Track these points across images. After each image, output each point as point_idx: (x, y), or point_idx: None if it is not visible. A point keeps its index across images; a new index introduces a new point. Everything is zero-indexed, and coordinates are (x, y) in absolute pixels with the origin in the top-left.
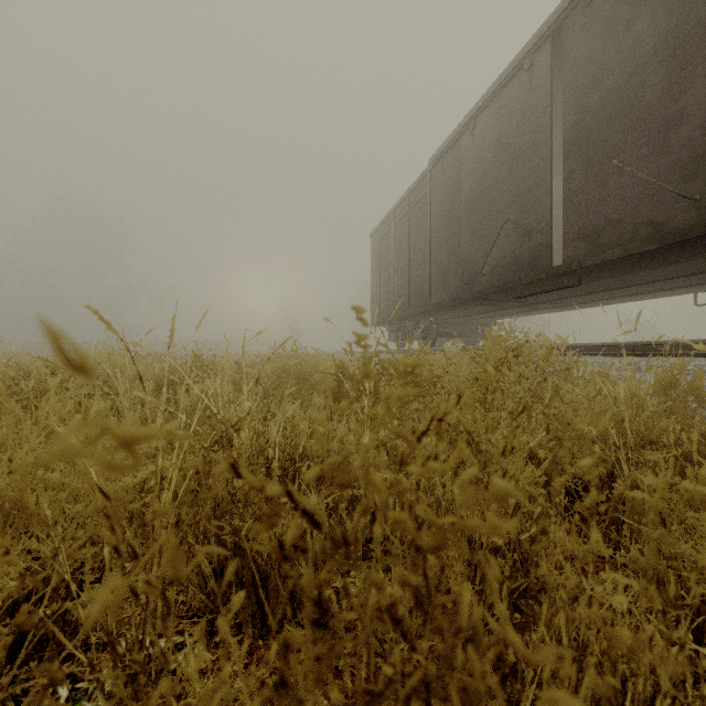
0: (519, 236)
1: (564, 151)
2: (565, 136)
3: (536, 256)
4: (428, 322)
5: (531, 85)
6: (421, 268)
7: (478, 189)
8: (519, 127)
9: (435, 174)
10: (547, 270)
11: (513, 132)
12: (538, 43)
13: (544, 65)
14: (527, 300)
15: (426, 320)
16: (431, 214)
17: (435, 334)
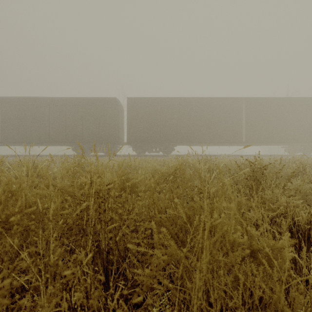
0: None
1: (1, 122)
2: (1, 119)
3: None
4: None
5: None
6: None
7: None
8: None
9: None
10: None
11: None
12: None
13: None
14: None
15: None
16: None
17: None
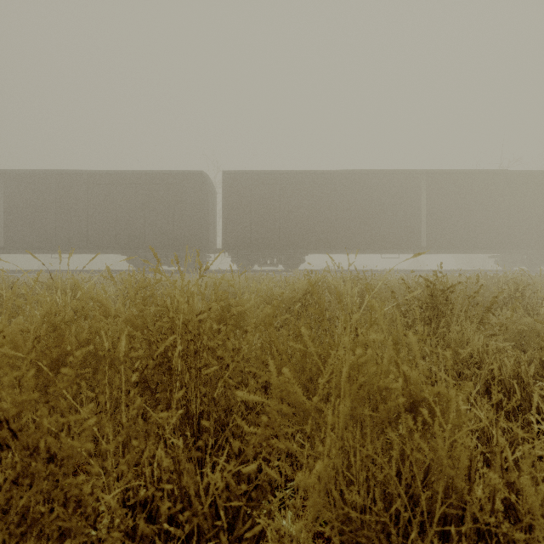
0: None
1: (4, 213)
2: (5, 208)
3: None
4: None
5: None
6: None
7: None
8: None
9: None
10: None
11: None
12: None
13: None
14: None
15: None
16: None
17: None
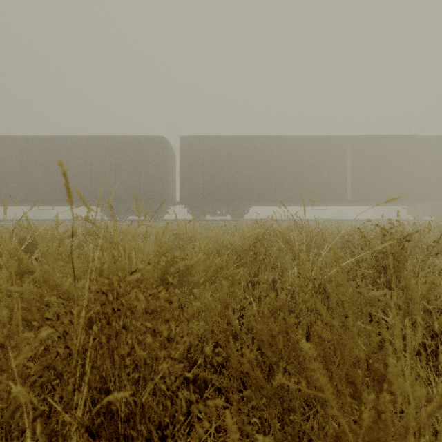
0: None
1: None
2: None
3: None
4: None
5: None
6: None
7: None
8: None
9: None
10: None
11: None
12: None
13: None
14: None
15: None
16: None
17: None
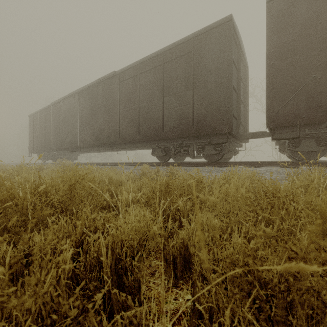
0: (72, 136)
1: (79, 121)
2: (79, 117)
3: (75, 142)
4: (53, 154)
5: (74, 101)
6: (49, 136)
7: (64, 119)
8: (72, 109)
9: (53, 108)
10: (76, 146)
11: (71, 110)
12: (75, 93)
13: (76, 99)
14: (80, 150)
15: (52, 153)
16: (52, 120)
17: (56, 158)
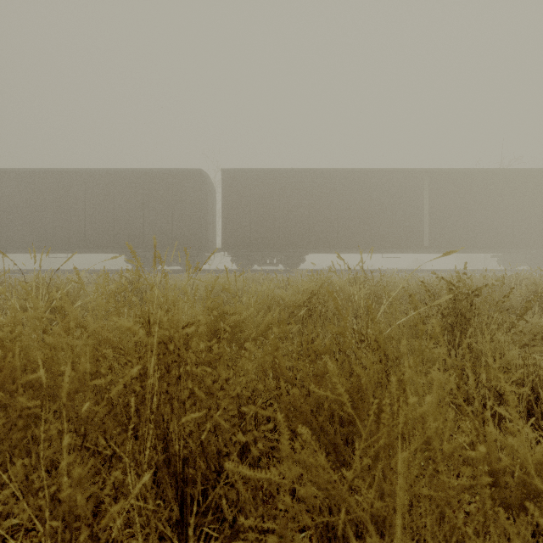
0: None
1: (1, 212)
2: (1, 207)
3: None
4: None
5: None
6: None
7: None
8: None
9: None
10: None
11: None
12: None
13: None
14: None
15: None
16: None
17: None
